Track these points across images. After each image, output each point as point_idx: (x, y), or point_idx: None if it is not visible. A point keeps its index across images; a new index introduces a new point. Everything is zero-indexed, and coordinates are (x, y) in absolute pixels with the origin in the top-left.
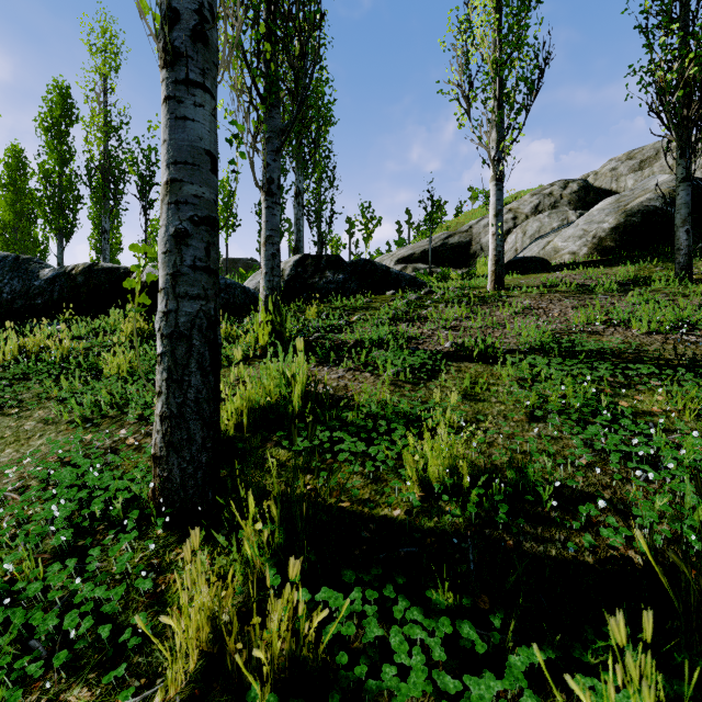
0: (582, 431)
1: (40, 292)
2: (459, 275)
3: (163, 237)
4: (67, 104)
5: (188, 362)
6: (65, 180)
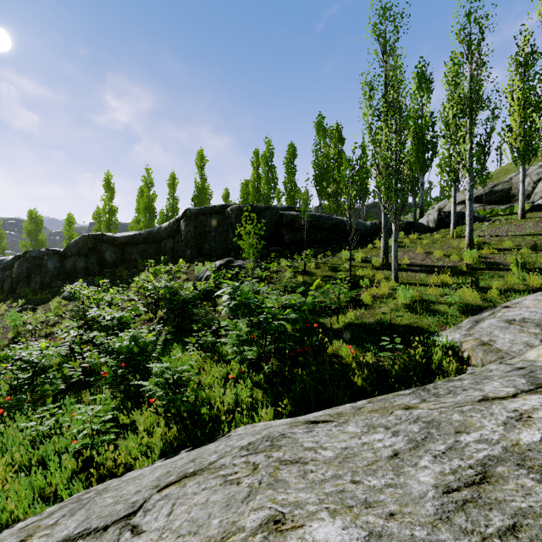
0: (531, 241)
1: (369, 229)
2: (503, 211)
3: (468, 219)
4: (294, 151)
5: (472, 233)
6: (294, 184)
